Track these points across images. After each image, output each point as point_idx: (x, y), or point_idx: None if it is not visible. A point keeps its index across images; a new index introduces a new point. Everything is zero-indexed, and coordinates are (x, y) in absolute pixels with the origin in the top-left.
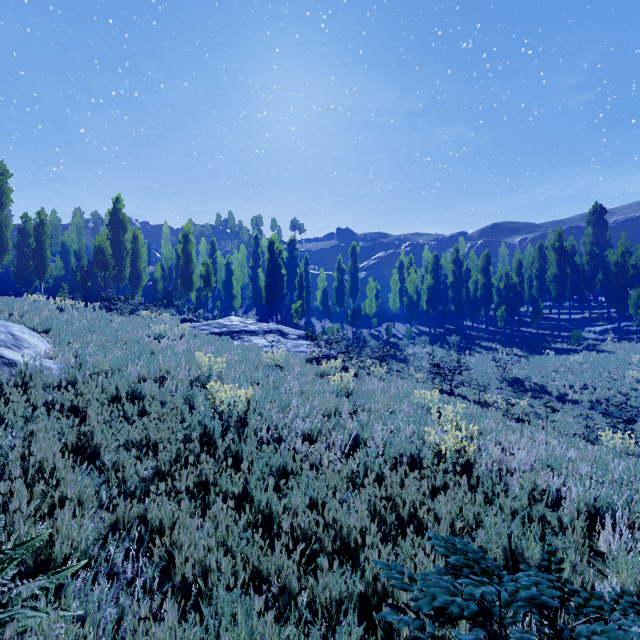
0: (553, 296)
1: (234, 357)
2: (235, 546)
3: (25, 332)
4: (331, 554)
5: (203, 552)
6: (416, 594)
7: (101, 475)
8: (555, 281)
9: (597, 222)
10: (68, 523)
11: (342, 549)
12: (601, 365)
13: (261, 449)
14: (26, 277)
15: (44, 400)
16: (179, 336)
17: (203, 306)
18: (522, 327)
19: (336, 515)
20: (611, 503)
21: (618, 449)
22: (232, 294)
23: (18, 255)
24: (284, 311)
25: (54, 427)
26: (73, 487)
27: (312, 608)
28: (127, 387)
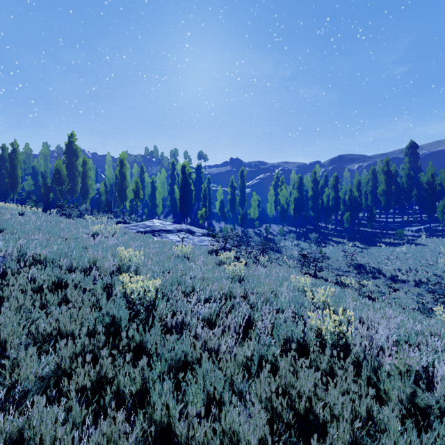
0: (383, 205)
1: (152, 250)
2: None
3: None
4: None
5: None
6: None
7: None
8: (384, 195)
9: (412, 154)
10: None
11: None
12: (420, 254)
13: (166, 333)
14: (4, 191)
15: None
16: (111, 234)
17: (135, 212)
18: (360, 227)
19: (234, 426)
20: None
21: None
22: (156, 204)
23: None
24: (193, 216)
25: None
26: None
27: None
28: (54, 277)
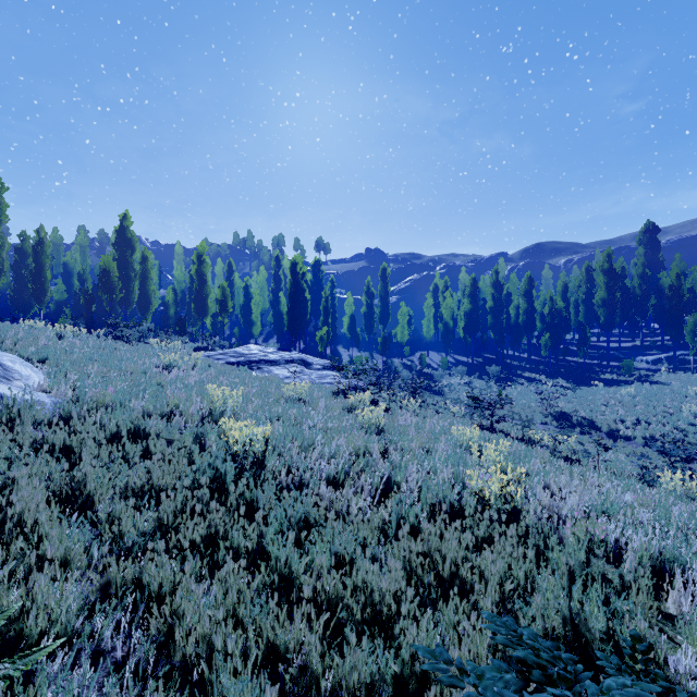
0: (602, 322)
1: (252, 389)
2: (247, 616)
3: (16, 362)
4: (360, 622)
5: (208, 625)
6: (468, 692)
7: (93, 528)
8: (604, 306)
9: (649, 242)
10: (47, 590)
11: (373, 616)
12: (655, 398)
13: (280, 495)
14: (24, 301)
15: (32, 439)
16: (191, 366)
17: (219, 333)
18: (568, 356)
19: (366, 576)
20: (678, 556)
21: (678, 492)
22: (251, 320)
23: (15, 277)
24: (308, 339)
25: (43, 471)
26: (53, 547)
27: (338, 693)
28: (129, 424)
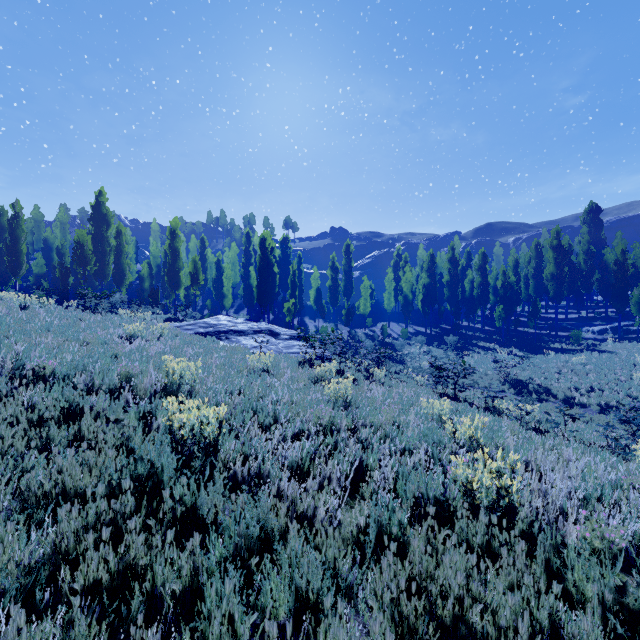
0: (551, 295)
1: (216, 360)
2: None
3: None
4: None
5: None
6: None
7: None
8: (553, 280)
9: (592, 221)
10: None
11: None
12: (606, 366)
13: (233, 489)
14: (2, 274)
15: None
16: (156, 336)
17: (192, 305)
18: (518, 327)
19: None
20: None
21: None
22: (222, 293)
23: None
24: (277, 310)
25: None
26: None
27: None
28: (64, 403)
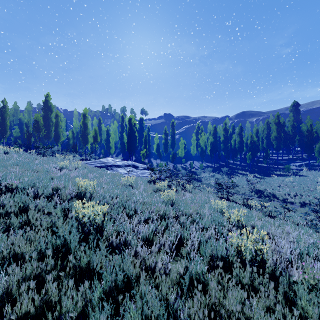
0: (274, 147)
1: (105, 180)
2: None
3: None
4: None
5: None
6: None
7: None
8: (275, 139)
9: (295, 110)
10: None
11: None
12: (303, 183)
13: (111, 251)
14: None
15: None
16: (74, 168)
17: (94, 152)
18: (258, 163)
19: None
20: None
21: None
22: (109, 146)
23: None
24: (137, 155)
25: None
26: None
27: None
28: (21, 203)
